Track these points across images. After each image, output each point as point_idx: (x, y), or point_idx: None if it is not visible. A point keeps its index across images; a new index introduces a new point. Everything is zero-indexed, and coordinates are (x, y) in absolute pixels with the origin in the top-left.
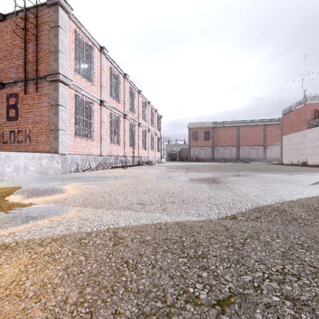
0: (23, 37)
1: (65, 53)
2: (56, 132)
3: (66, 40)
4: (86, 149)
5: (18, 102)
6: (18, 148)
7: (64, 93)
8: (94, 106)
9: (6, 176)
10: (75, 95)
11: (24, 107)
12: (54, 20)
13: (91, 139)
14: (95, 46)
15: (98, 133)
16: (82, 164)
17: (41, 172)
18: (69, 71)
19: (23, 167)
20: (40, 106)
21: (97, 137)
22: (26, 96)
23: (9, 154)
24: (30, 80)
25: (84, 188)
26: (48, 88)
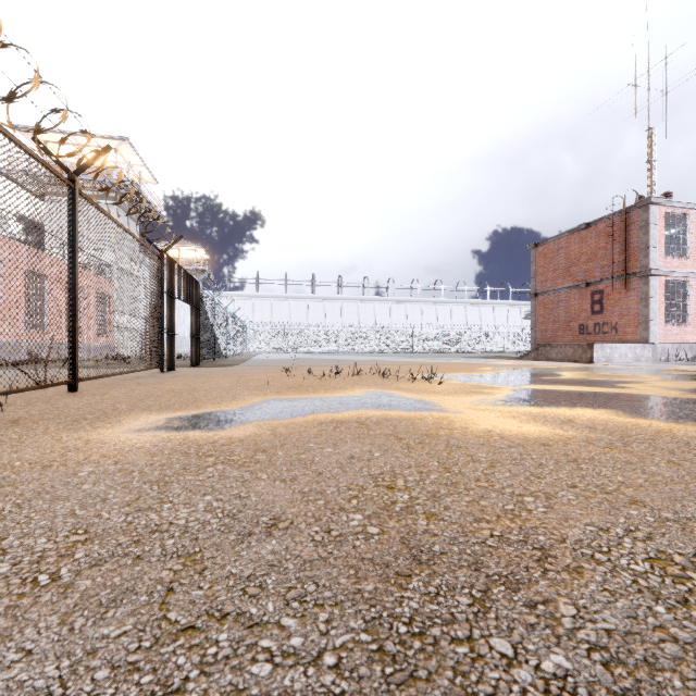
0: (608, 239)
1: (654, 245)
2: (646, 324)
3: (656, 231)
4: (679, 336)
5: (602, 298)
6: (602, 339)
7: (654, 285)
8: (689, 283)
9: (614, 360)
10: (665, 281)
11: (609, 302)
12: (643, 220)
13: (686, 325)
14: (691, 209)
15: (695, 316)
16: (675, 353)
17: (635, 359)
18: (658, 259)
19: (623, 354)
20: (627, 300)
21: (694, 321)
22: (611, 292)
23: (616, 345)
24: (616, 277)
25: (693, 367)
26: (637, 283)
